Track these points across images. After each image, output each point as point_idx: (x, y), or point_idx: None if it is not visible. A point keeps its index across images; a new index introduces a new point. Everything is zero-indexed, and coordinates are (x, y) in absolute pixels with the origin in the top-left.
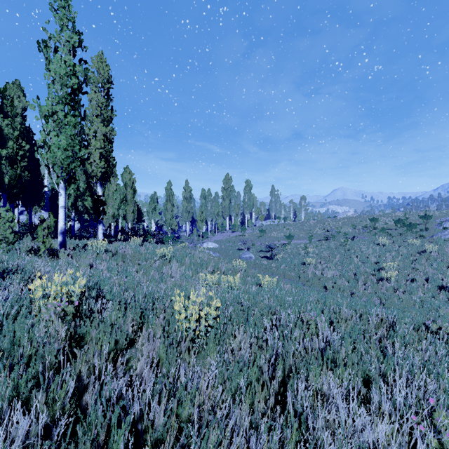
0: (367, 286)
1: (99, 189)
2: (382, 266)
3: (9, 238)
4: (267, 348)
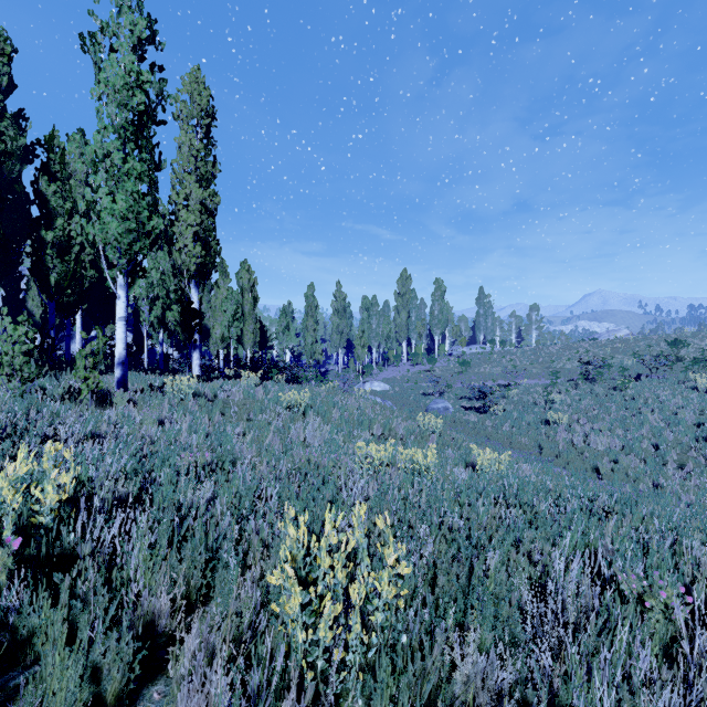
0: (686, 472)
1: (193, 293)
2: None
3: (24, 371)
4: None
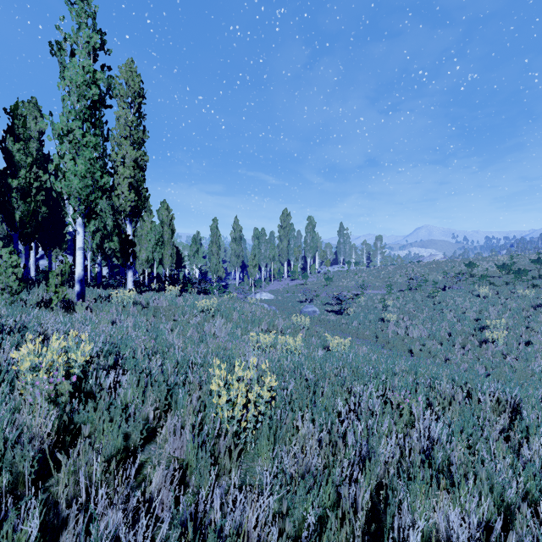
0: (466, 350)
1: (128, 228)
2: (485, 325)
3: (12, 287)
4: (345, 449)
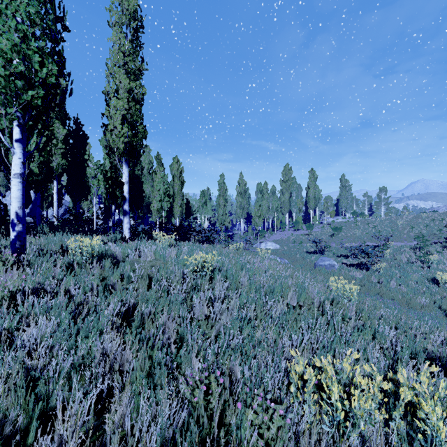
0: None
1: (124, 169)
2: None
3: None
4: None
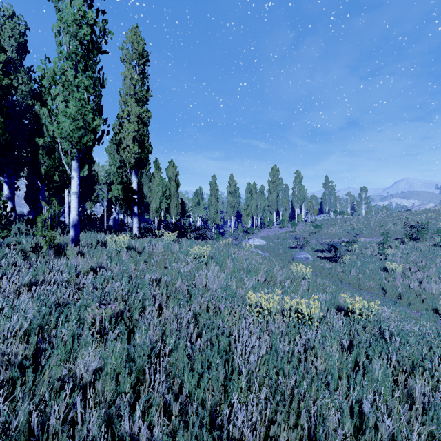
0: None
1: (133, 178)
2: None
3: None
4: None
